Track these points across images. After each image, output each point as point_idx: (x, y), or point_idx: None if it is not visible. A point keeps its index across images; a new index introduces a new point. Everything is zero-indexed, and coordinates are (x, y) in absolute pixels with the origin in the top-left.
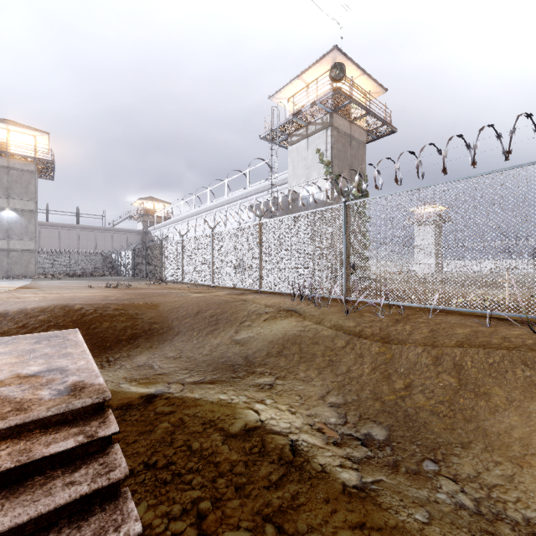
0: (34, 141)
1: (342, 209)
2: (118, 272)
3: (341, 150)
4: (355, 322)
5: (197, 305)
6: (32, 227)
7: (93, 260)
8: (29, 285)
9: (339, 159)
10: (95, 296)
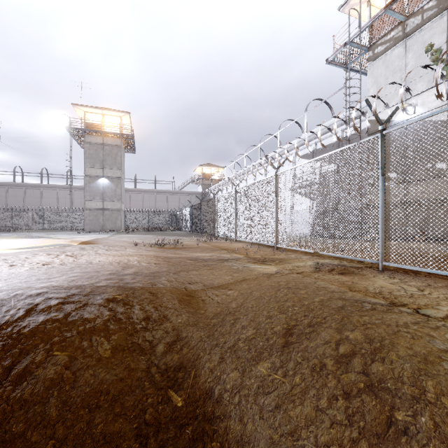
0: (120, 121)
1: None
2: (181, 227)
3: None
4: None
5: (277, 308)
6: (118, 190)
7: (164, 217)
8: (100, 239)
9: None
10: (111, 264)
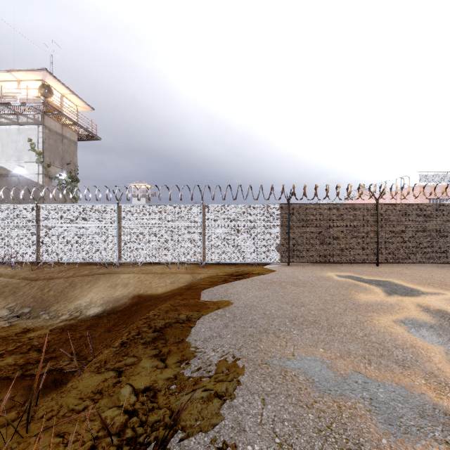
0: None
1: (35, 208)
2: None
3: (53, 145)
4: (36, 274)
5: None
6: None
7: None
8: None
9: (51, 152)
10: None
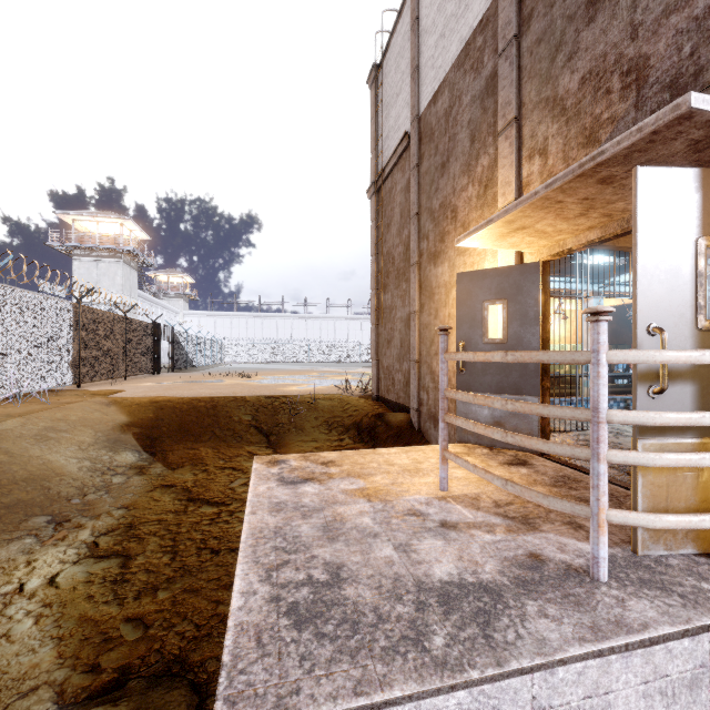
0: None
1: None
2: None
3: None
4: None
5: None
6: None
7: None
8: None
9: None
10: None
